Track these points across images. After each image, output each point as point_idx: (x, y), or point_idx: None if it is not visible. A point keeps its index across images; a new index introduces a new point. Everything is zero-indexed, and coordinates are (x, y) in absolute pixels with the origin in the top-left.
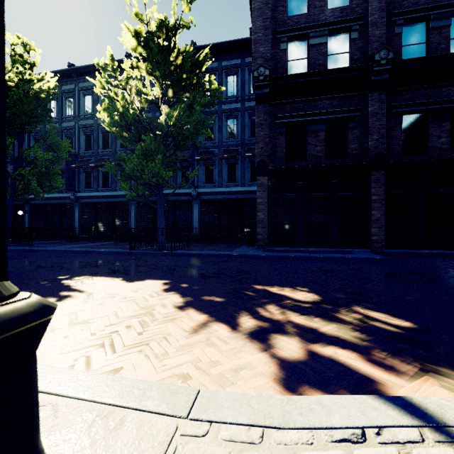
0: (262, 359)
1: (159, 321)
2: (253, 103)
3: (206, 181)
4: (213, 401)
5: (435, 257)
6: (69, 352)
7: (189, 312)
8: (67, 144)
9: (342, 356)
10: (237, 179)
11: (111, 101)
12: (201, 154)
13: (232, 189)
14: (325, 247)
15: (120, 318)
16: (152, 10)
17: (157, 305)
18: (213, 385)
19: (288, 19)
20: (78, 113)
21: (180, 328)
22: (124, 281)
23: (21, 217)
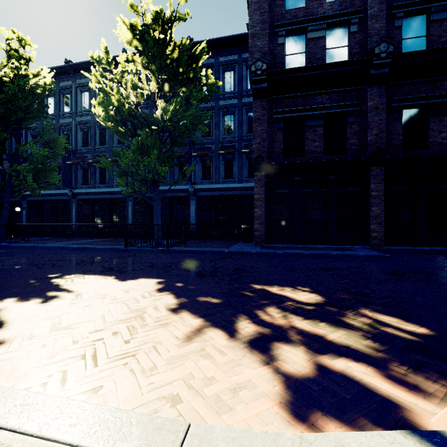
0: (265, 375)
1: (149, 327)
2: (250, 99)
3: (203, 178)
4: (207, 442)
5: (436, 254)
6: (44, 365)
7: (183, 315)
8: (64, 140)
9: (357, 371)
10: (235, 175)
11: (105, 95)
12: (198, 150)
13: (229, 186)
14: (324, 243)
15: (107, 322)
16: (147, 2)
17: (149, 307)
18: (208, 411)
19: (286, 13)
20: (75, 109)
21: (172, 335)
22: (116, 280)
23: (19, 213)
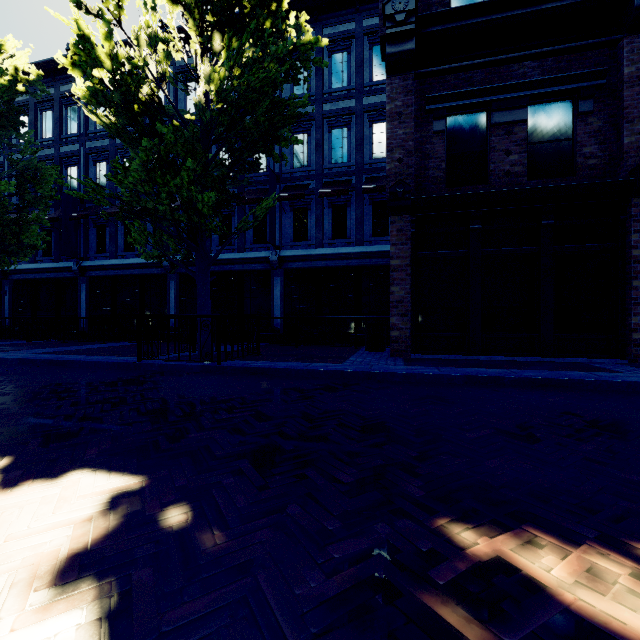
0: None
1: None
2: (377, 99)
3: (295, 238)
4: None
5: None
6: None
7: None
8: (55, 173)
9: None
10: (349, 232)
11: (87, 47)
12: (285, 189)
13: (340, 250)
14: (530, 354)
15: None
16: None
17: None
18: None
19: None
20: (85, 129)
21: None
22: None
23: None
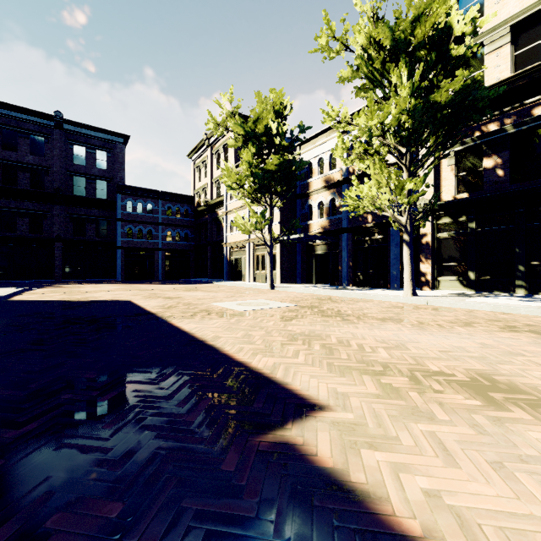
0: None
1: None
2: None
3: None
4: None
5: (82, 282)
6: None
7: None
8: None
9: None
10: None
11: None
12: None
13: None
14: (29, 279)
15: None
16: None
17: None
18: None
19: (3, 152)
20: None
21: None
22: None
23: None
